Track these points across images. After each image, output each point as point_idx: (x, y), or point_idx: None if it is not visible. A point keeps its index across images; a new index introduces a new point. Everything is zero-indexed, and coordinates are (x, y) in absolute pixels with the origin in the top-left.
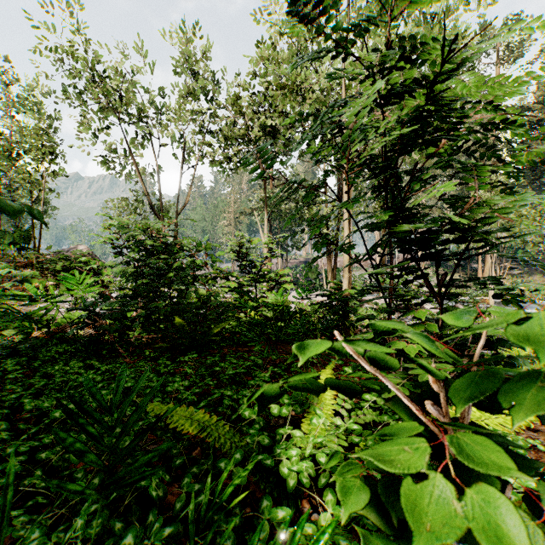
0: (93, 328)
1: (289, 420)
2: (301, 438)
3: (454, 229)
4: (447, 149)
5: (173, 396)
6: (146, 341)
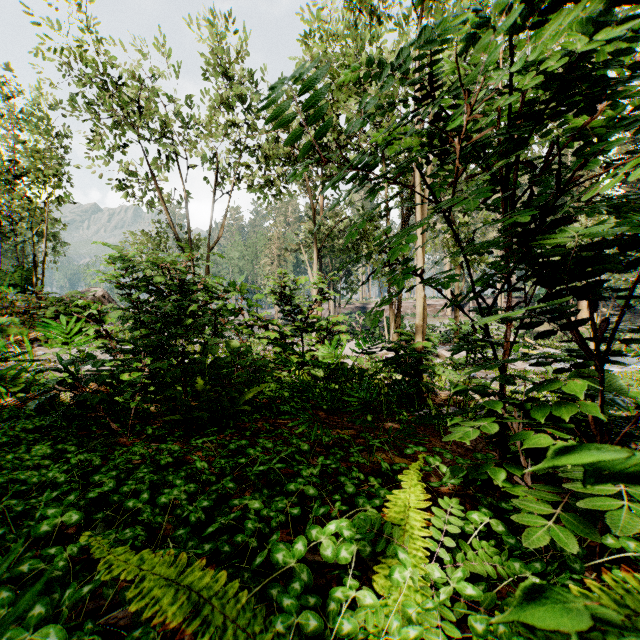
0: (73, 396)
1: (351, 570)
2: (375, 608)
3: (635, 244)
4: (599, 123)
5: (168, 512)
6: (157, 409)
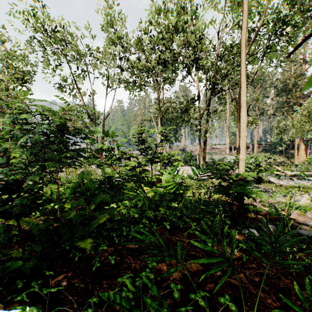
0: None
1: None
2: None
3: None
4: None
5: None
6: (25, 230)
